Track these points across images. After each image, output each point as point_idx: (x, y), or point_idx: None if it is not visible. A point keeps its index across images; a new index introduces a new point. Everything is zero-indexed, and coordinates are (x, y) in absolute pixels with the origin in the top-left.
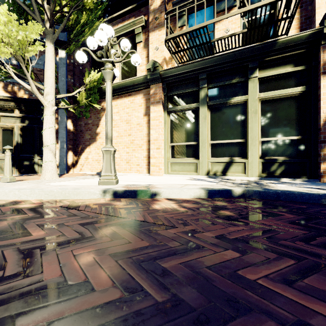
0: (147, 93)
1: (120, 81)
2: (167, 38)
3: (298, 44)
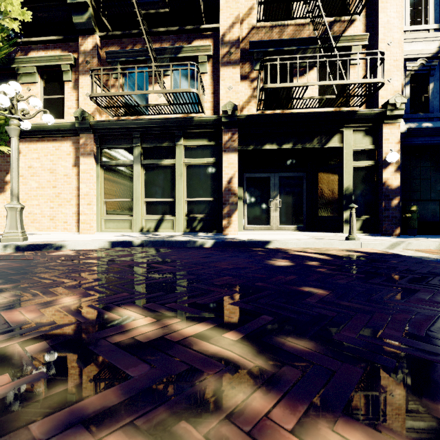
0: (77, 142)
1: (41, 123)
2: (92, 96)
3: (209, 124)
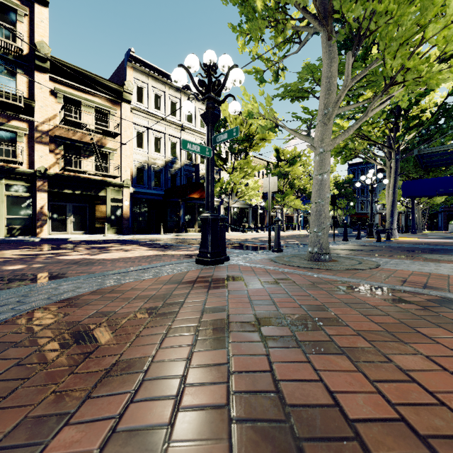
0: None
1: None
2: None
3: (27, 174)
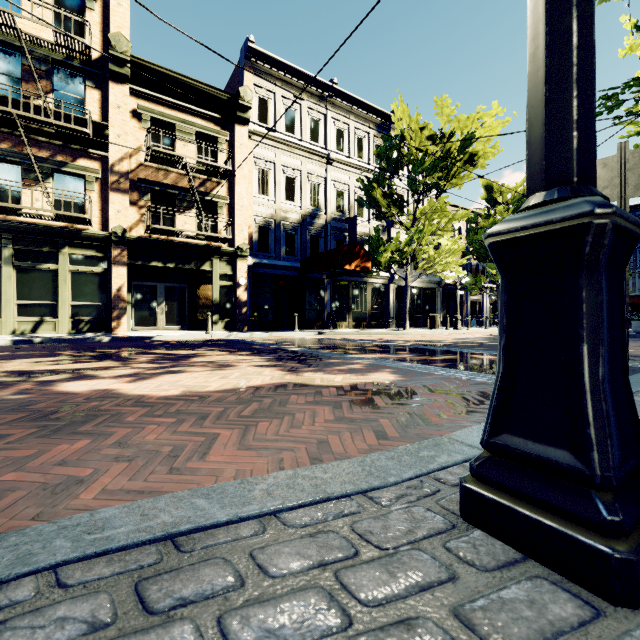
0: None
1: None
2: None
3: (98, 239)
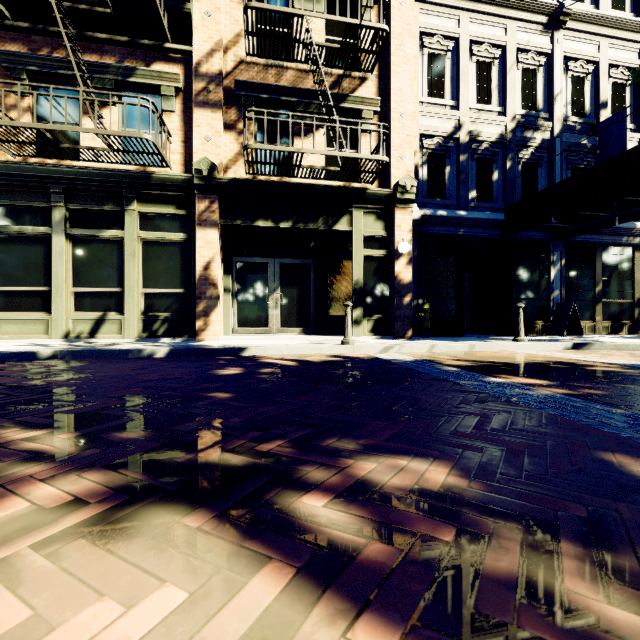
0: None
1: None
2: None
3: (176, 185)
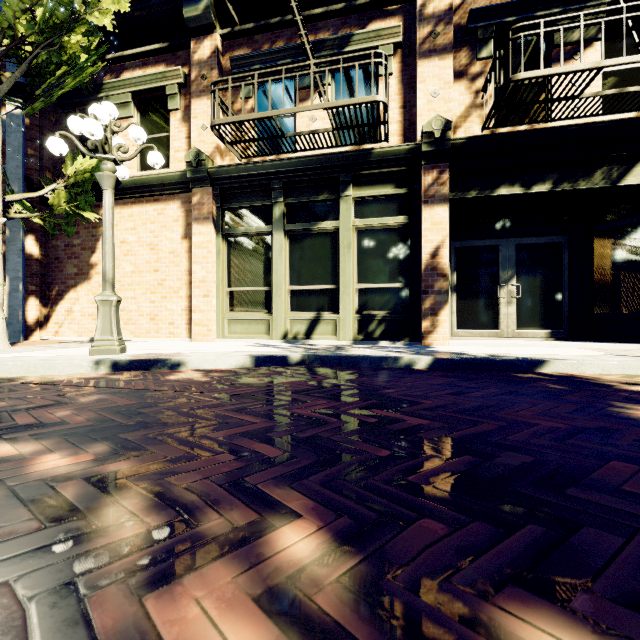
0: (188, 201)
1: (138, 175)
2: (215, 123)
3: (398, 159)
